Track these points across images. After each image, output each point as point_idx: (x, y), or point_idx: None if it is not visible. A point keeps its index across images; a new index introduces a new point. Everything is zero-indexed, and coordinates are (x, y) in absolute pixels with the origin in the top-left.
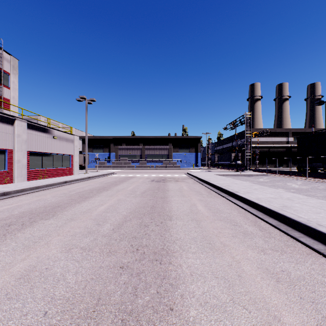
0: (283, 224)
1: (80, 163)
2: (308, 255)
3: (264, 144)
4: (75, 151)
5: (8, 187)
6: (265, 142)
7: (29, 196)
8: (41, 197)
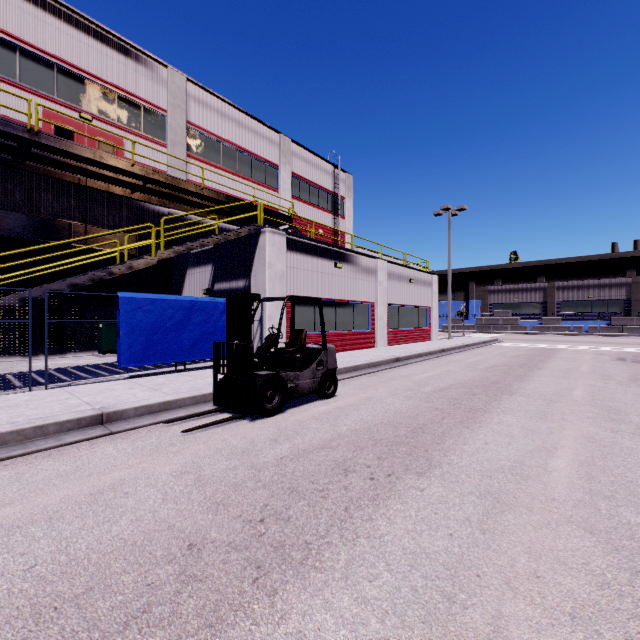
0: None
1: None
2: None
3: None
4: (433, 300)
5: (385, 351)
6: None
7: (425, 365)
8: (445, 369)
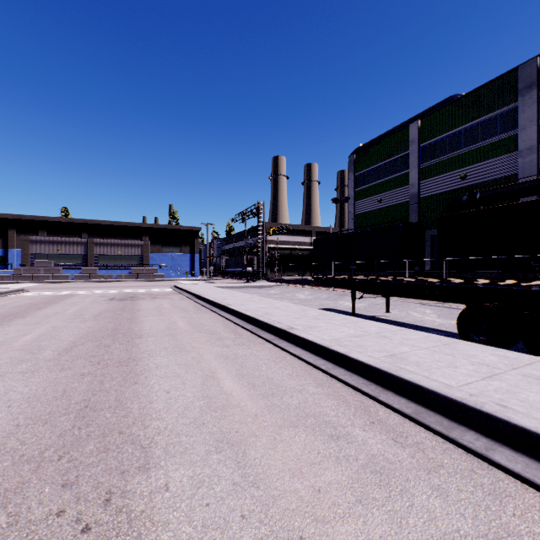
0: (257, 328)
1: None
2: (260, 344)
3: (285, 244)
4: None
5: None
6: (286, 242)
7: None
8: None
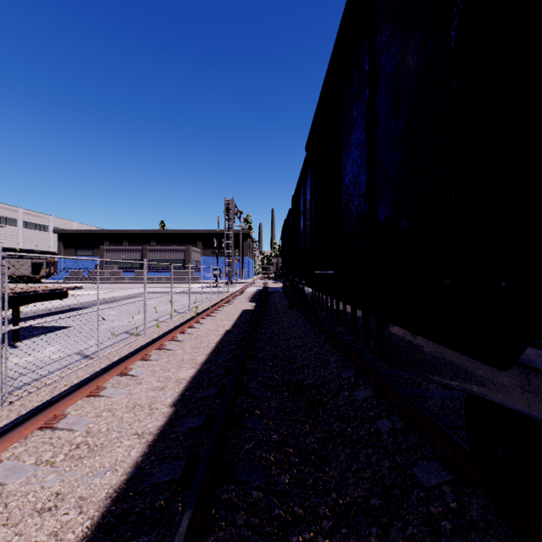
0: None
1: (26, 274)
2: None
3: None
4: None
5: None
6: None
7: None
8: None
